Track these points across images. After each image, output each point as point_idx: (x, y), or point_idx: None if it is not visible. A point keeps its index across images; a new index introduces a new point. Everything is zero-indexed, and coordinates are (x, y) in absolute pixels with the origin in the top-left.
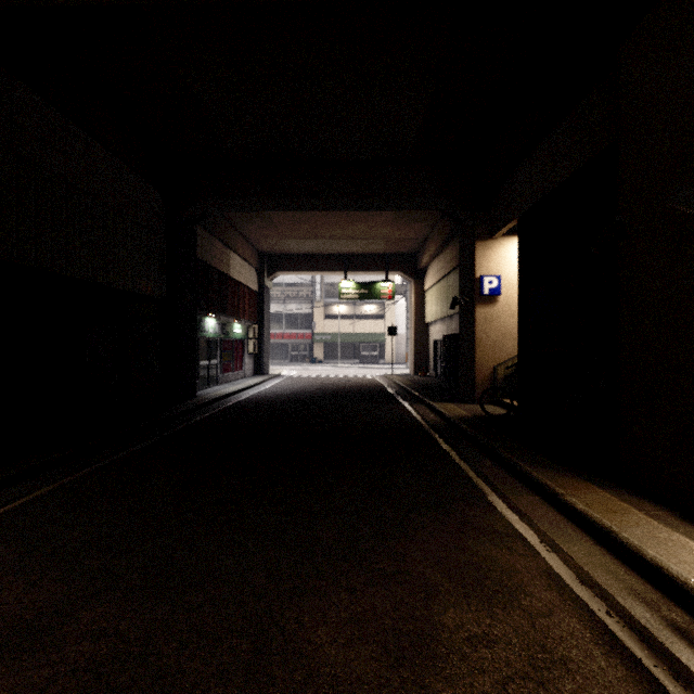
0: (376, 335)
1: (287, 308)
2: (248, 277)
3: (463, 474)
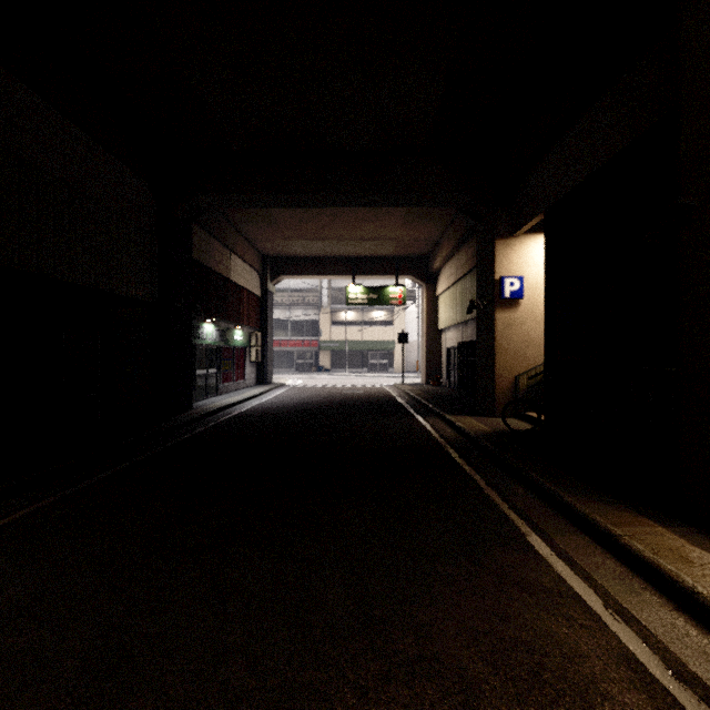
0: (386, 343)
1: (293, 314)
2: (250, 280)
3: (492, 505)
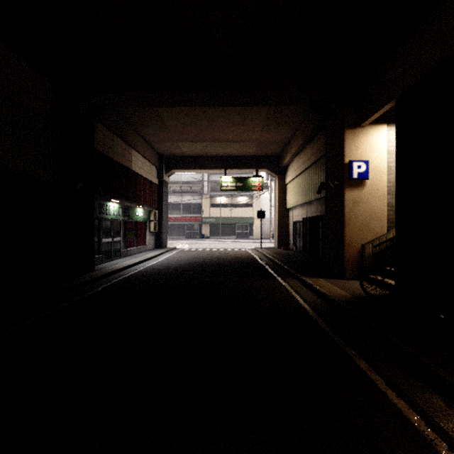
0: (247, 218)
1: (184, 199)
2: (150, 172)
3: (422, 441)
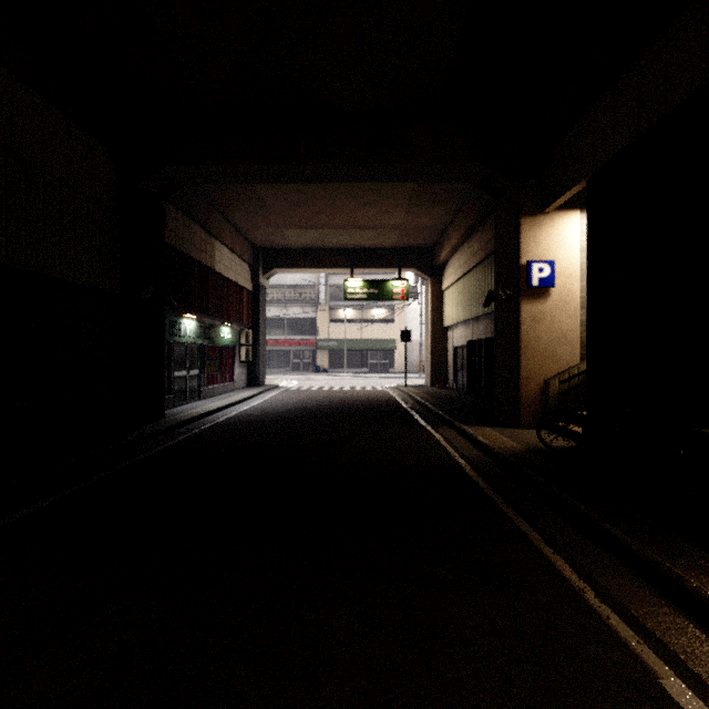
0: (386, 342)
1: (289, 312)
2: (240, 273)
3: (570, 590)
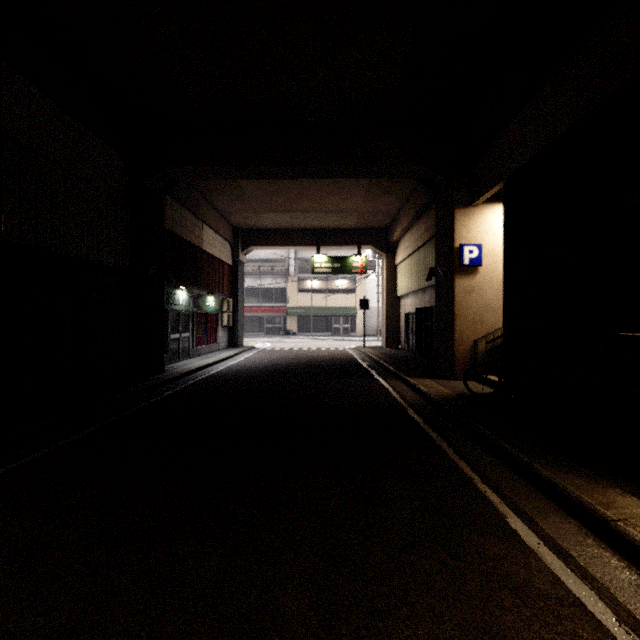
0: (348, 309)
1: (263, 283)
2: (222, 250)
3: (464, 478)
